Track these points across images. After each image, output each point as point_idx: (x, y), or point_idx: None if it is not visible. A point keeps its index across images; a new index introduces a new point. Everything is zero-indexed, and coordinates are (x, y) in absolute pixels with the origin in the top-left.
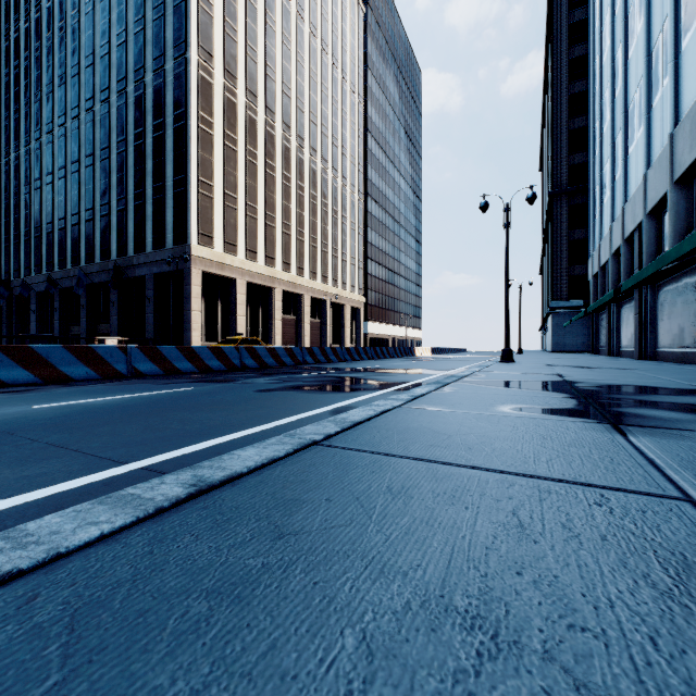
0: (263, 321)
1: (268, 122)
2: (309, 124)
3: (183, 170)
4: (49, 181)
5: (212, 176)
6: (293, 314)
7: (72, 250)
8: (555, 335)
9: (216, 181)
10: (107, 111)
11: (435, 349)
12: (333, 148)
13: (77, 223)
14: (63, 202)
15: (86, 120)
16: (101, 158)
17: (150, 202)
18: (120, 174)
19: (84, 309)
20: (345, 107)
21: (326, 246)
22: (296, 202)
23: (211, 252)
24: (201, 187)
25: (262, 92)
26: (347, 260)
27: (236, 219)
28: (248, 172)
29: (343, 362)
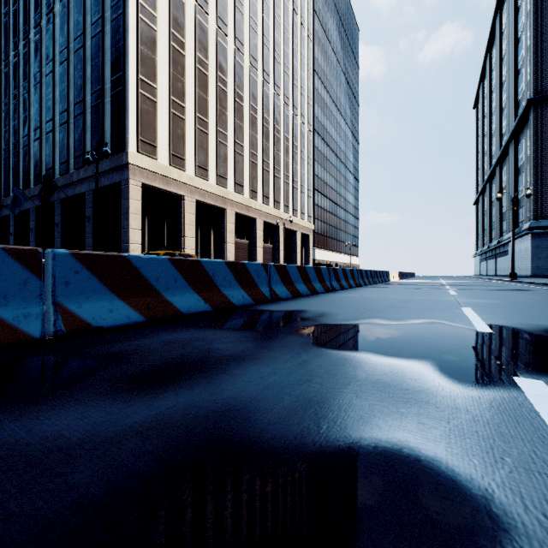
0: (215, 244)
1: (219, 33)
2: (262, 47)
3: (120, 66)
4: (6, 106)
5: (155, 77)
6: (245, 238)
7: (23, 173)
8: (534, 258)
9: (161, 84)
10: (51, 22)
11: (400, 273)
12: (285, 76)
13: (27, 145)
14: (16, 126)
15: (34, 37)
16: (46, 73)
17: (89, 111)
18: (62, 86)
19: (33, 232)
20: (296, 38)
21: (278, 171)
22: (249, 123)
23: (154, 163)
24: (142, 87)
25: (213, 1)
26: (298, 188)
27: (184, 130)
28: (198, 81)
29: (337, 294)
